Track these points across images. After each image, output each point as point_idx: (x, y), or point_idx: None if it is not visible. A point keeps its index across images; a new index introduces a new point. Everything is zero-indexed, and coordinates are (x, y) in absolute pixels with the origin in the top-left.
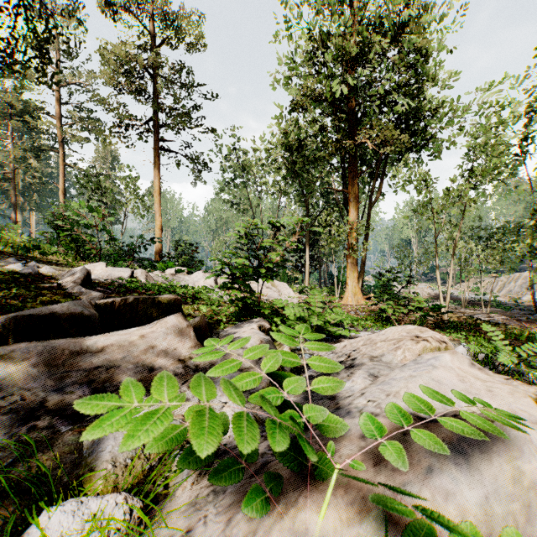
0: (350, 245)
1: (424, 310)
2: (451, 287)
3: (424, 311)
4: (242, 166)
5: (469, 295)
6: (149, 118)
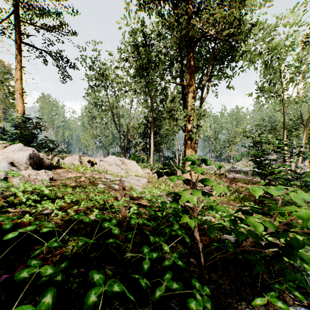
0: (189, 129)
1: (253, 182)
2: (234, 164)
3: (255, 184)
4: (102, 73)
5: (246, 169)
6: (10, 13)
